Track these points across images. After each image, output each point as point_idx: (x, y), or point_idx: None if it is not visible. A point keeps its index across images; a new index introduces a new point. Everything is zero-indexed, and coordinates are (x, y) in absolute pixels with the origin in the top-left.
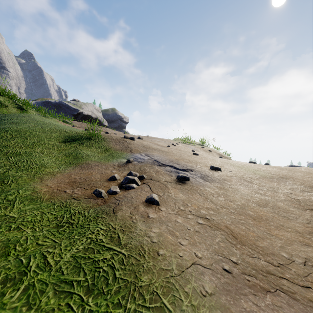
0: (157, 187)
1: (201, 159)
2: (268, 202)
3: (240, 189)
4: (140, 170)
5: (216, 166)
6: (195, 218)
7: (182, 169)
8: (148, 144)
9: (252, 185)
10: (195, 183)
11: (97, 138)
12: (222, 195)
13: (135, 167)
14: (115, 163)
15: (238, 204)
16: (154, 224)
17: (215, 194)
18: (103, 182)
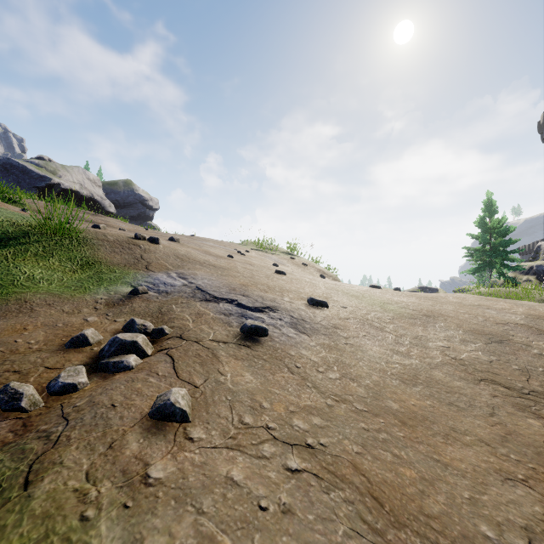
0: (193, 360)
1: (291, 283)
2: (417, 372)
3: (365, 345)
4: (160, 314)
5: (319, 298)
6: (280, 452)
7: (254, 307)
8: (190, 251)
9: (384, 336)
10: (280, 339)
11: (68, 237)
12: (335, 365)
13: (149, 307)
14: (100, 297)
15: (368, 385)
16: (158, 513)
17: (322, 364)
18: (46, 355)
